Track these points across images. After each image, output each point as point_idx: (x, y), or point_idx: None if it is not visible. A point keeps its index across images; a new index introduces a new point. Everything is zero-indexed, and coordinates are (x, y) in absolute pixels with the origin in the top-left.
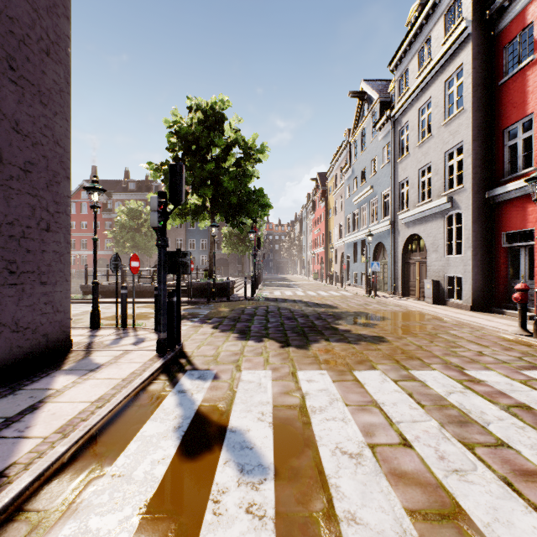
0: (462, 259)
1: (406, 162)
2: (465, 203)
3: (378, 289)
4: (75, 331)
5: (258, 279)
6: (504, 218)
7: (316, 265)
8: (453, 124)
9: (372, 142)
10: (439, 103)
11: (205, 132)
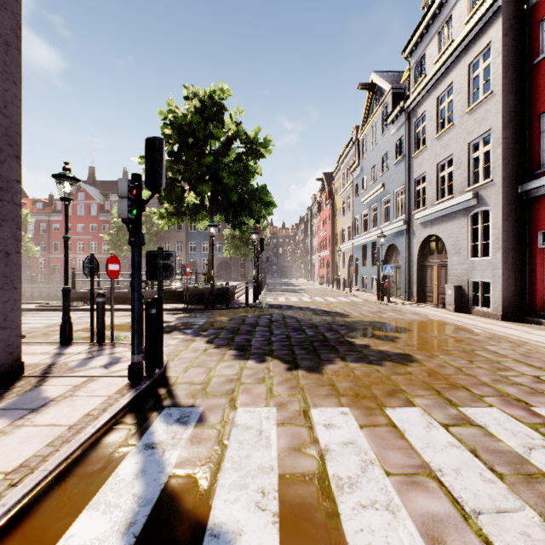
0: (491, 262)
1: (422, 156)
2: (494, 199)
3: (390, 294)
4: (40, 347)
5: (262, 284)
6: (541, 215)
7: (322, 269)
8: (479, 111)
9: (384, 137)
10: (462, 89)
11: (202, 123)
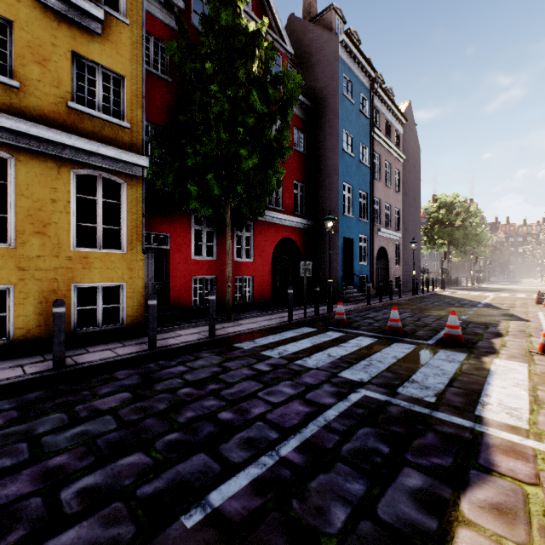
0: None
1: None
2: None
3: None
4: None
5: (480, 279)
6: None
7: None
8: None
9: None
10: None
11: (445, 216)
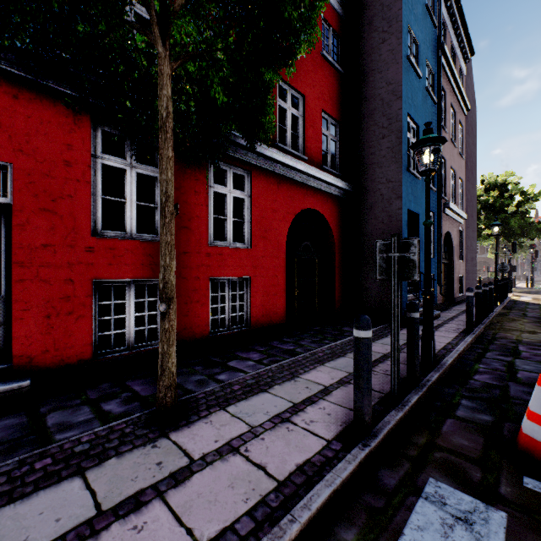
0: None
1: None
2: None
3: None
4: None
5: None
6: None
7: None
8: None
9: None
10: None
11: (498, 199)
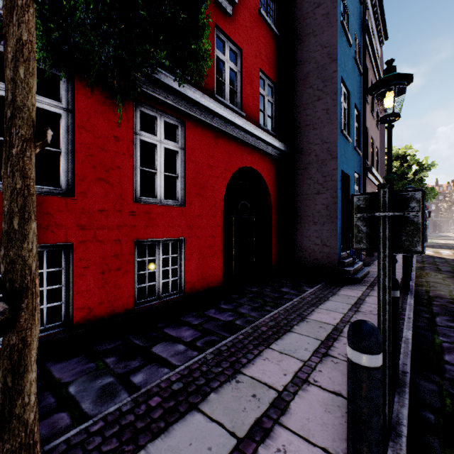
0: None
1: None
2: None
3: None
4: None
5: None
6: None
7: None
8: None
9: None
10: None
11: (400, 168)
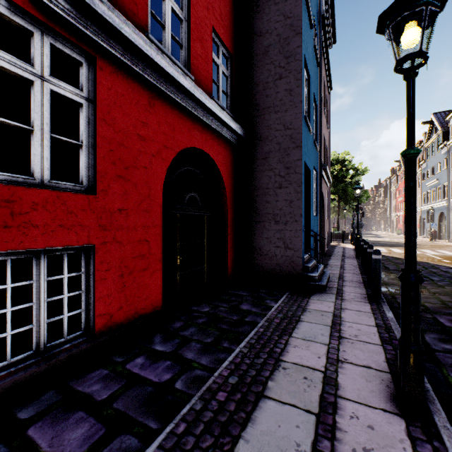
0: None
1: None
2: None
3: (442, 238)
4: None
5: None
6: None
7: (399, 224)
8: None
9: (438, 153)
10: None
11: (340, 172)
